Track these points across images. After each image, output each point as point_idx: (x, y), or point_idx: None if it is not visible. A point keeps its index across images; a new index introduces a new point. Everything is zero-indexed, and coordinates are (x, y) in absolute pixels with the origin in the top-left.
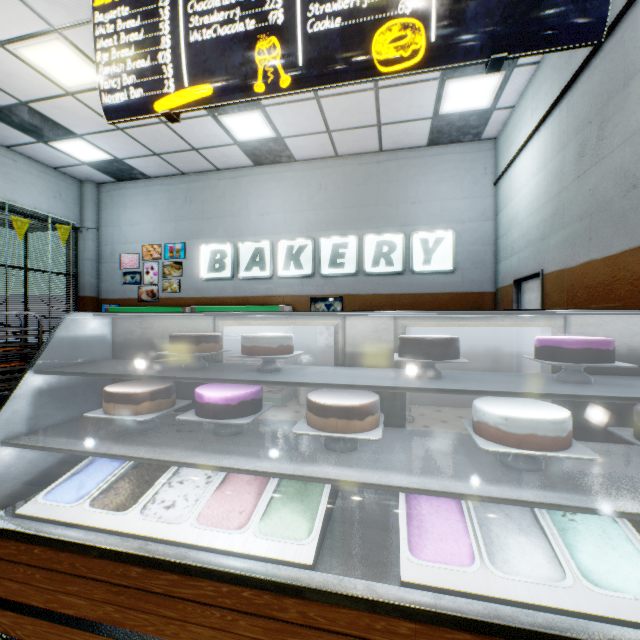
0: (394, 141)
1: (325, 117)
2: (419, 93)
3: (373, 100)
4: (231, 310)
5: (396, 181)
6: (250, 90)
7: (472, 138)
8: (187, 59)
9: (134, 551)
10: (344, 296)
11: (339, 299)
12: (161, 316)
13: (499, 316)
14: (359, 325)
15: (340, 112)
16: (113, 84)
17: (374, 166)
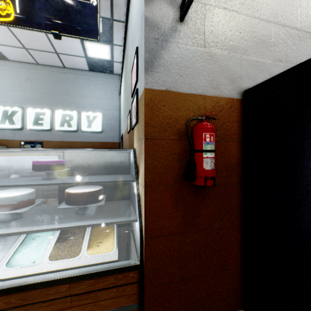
0: (70, 64)
1: (19, 39)
2: (72, 43)
3: (47, 38)
4: None
5: (74, 84)
6: None
7: (110, 72)
8: None
9: None
10: (43, 141)
11: (40, 143)
12: None
13: (34, 151)
14: None
15: (28, 39)
16: None
17: (61, 74)
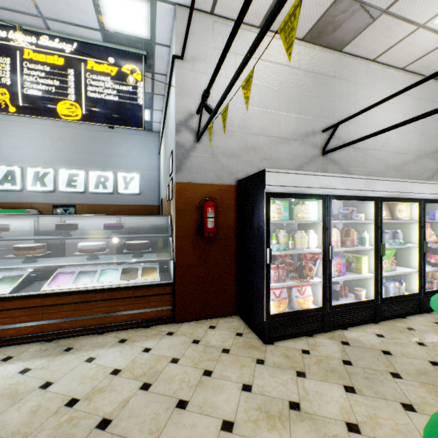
0: None
1: None
2: None
3: None
4: None
5: (109, 143)
6: None
7: (148, 130)
8: None
9: None
10: (77, 204)
11: (73, 206)
12: None
13: (100, 217)
14: (45, 220)
15: None
16: None
17: (96, 133)
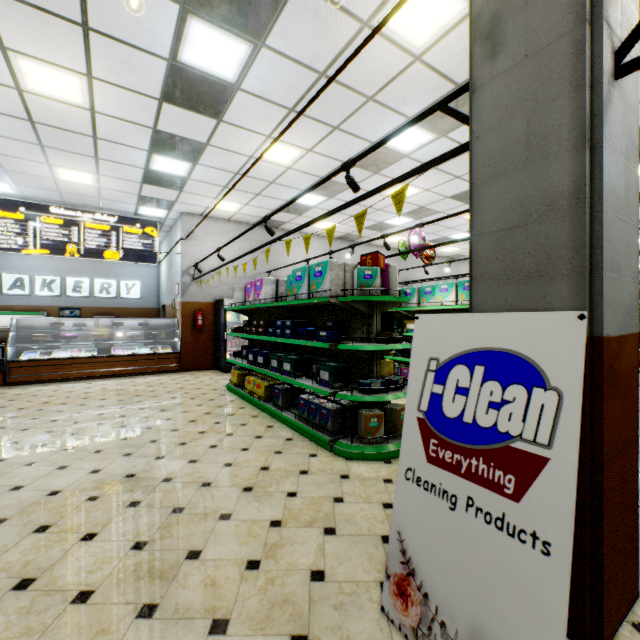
0: None
1: None
2: None
3: None
4: (3, 314)
5: None
6: (64, 255)
7: None
8: (40, 242)
9: (61, 357)
10: (82, 307)
11: (79, 309)
12: (38, 318)
13: (134, 319)
14: (103, 320)
15: None
16: (4, 242)
17: None
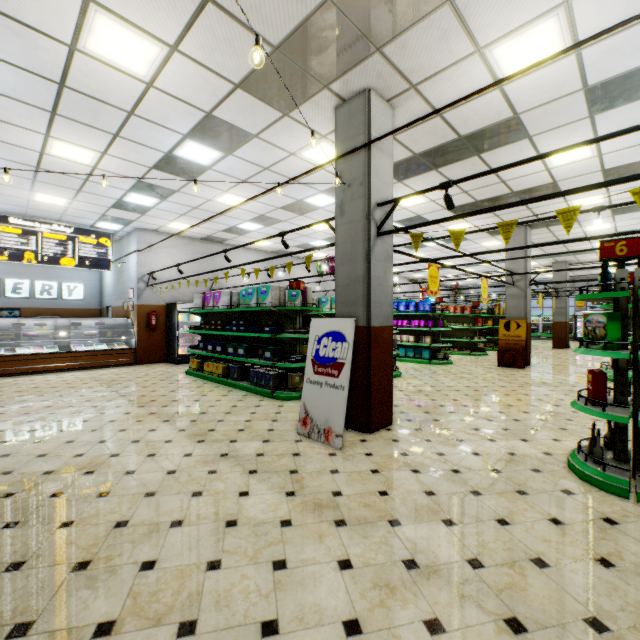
0: None
1: None
2: None
3: None
4: None
5: None
6: (22, 261)
7: None
8: None
9: (27, 353)
10: (22, 308)
11: (19, 309)
12: None
13: (90, 319)
14: (61, 321)
15: None
16: None
17: None
